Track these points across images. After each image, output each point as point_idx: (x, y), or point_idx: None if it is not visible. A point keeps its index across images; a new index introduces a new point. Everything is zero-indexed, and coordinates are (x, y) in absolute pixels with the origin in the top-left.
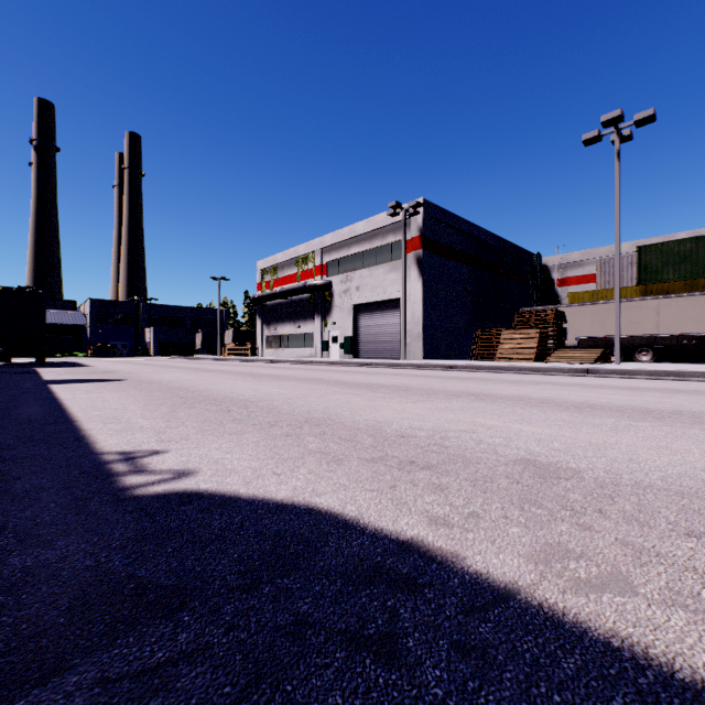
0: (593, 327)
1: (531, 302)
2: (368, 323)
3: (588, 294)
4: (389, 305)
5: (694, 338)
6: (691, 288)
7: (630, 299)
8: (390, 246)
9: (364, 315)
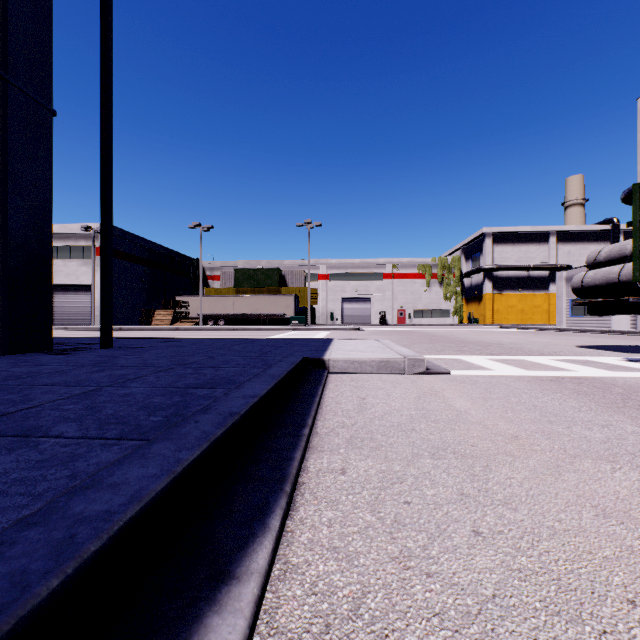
0: (210, 308)
1: (193, 289)
2: (63, 299)
3: (214, 290)
4: (82, 288)
5: (239, 315)
6: (253, 291)
7: (225, 295)
8: (83, 247)
9: (58, 293)
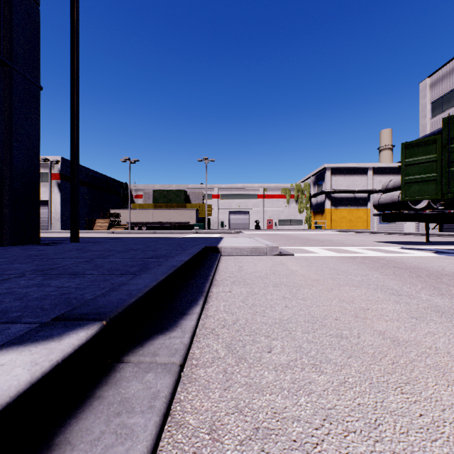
0: (135, 218)
1: (122, 204)
2: None
3: (139, 205)
4: (41, 203)
5: (157, 223)
6: (167, 206)
7: (146, 209)
8: (42, 174)
9: None
